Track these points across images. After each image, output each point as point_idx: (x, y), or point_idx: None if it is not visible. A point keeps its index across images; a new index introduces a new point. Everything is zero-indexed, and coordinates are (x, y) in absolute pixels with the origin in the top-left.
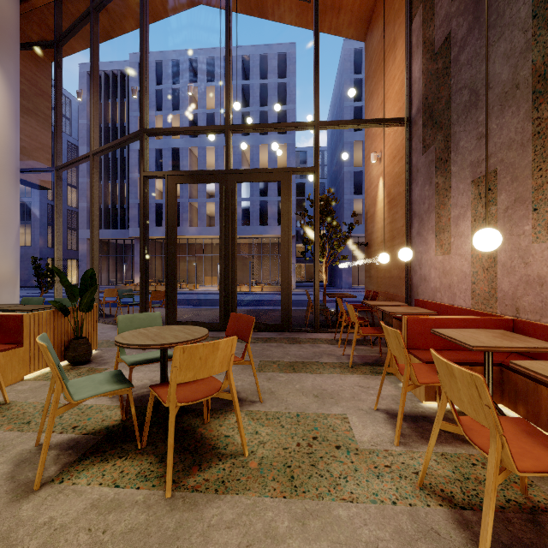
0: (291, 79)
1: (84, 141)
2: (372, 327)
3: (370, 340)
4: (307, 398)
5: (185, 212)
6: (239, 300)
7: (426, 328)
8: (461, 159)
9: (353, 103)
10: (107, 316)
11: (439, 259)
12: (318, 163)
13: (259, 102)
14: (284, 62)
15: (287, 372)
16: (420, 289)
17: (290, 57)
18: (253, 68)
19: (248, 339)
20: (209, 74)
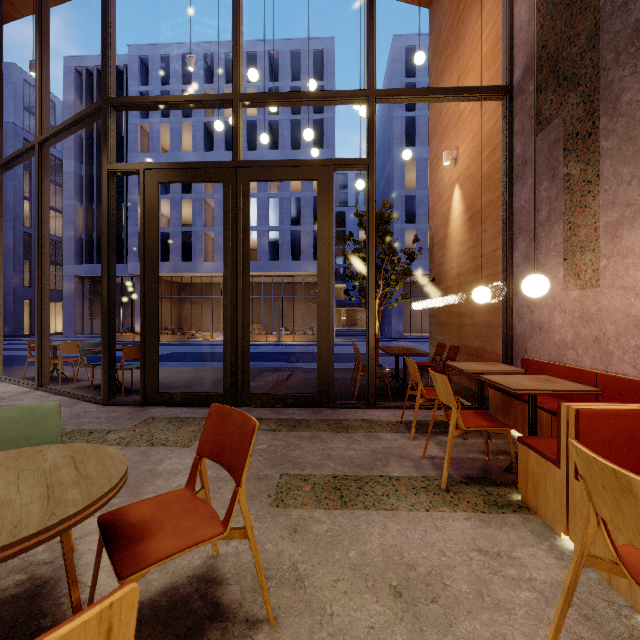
0: (329, 81)
1: (70, 154)
2: (473, 411)
3: None
4: (379, 603)
5: (198, 244)
6: (263, 353)
7: (619, 431)
8: (627, 123)
9: (404, 112)
10: (67, 380)
11: (573, 297)
12: (374, 153)
13: (291, 110)
14: (321, 61)
15: (329, 508)
16: (531, 344)
17: (328, 55)
18: (282, 66)
19: (240, 477)
20: (228, 73)
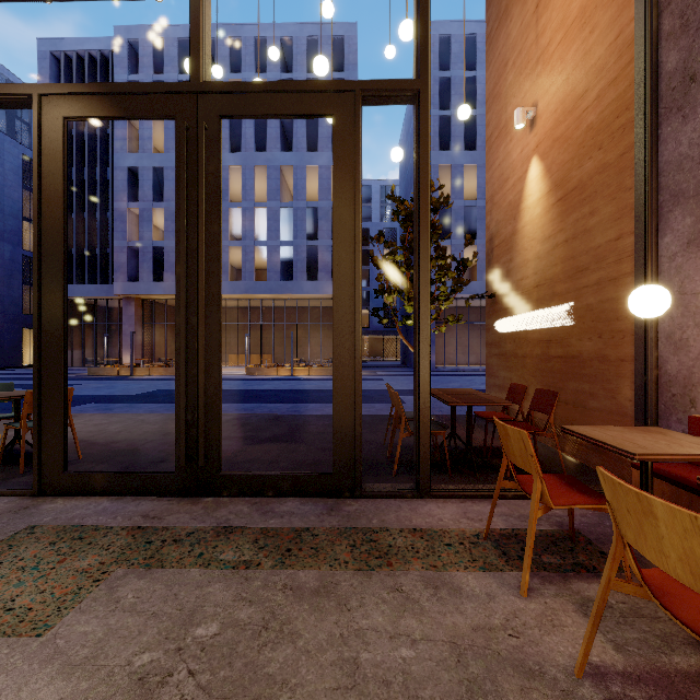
0: (351, 73)
1: None
2: None
3: (584, 536)
4: None
5: None
6: (271, 390)
7: None
8: None
9: (437, 111)
10: None
11: None
12: (428, 71)
13: None
14: (341, 50)
15: None
16: None
17: (350, 43)
18: (296, 55)
19: None
20: (234, 63)
